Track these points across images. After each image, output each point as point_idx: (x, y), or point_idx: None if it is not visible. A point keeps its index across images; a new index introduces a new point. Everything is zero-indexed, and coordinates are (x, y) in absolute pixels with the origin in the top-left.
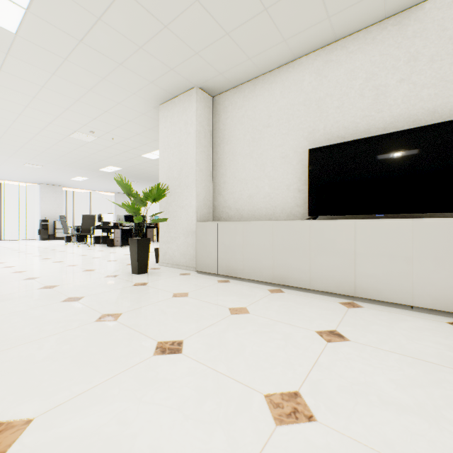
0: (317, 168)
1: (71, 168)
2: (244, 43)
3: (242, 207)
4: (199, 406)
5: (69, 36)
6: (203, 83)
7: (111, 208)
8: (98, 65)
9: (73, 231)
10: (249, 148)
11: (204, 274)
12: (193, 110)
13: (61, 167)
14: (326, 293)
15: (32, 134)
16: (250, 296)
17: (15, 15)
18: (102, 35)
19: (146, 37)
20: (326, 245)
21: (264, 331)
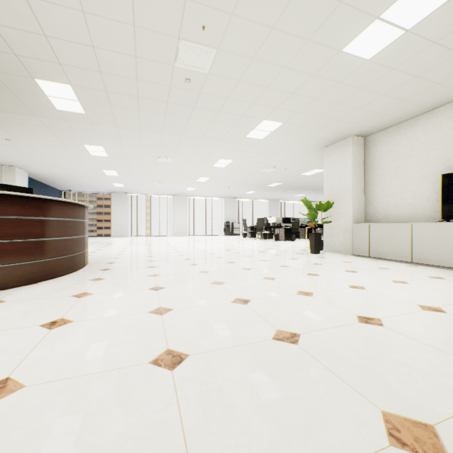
0: (448, 187)
1: (249, 186)
2: (389, 113)
3: (388, 213)
4: (367, 278)
5: (285, 134)
6: (357, 133)
7: (266, 212)
8: (293, 140)
9: (247, 229)
10: (394, 172)
11: (359, 257)
12: (350, 150)
13: (244, 187)
14: (452, 268)
15: (240, 172)
16: (392, 265)
17: (265, 134)
18: (301, 131)
19: (325, 126)
20: (451, 238)
21: (396, 273)
